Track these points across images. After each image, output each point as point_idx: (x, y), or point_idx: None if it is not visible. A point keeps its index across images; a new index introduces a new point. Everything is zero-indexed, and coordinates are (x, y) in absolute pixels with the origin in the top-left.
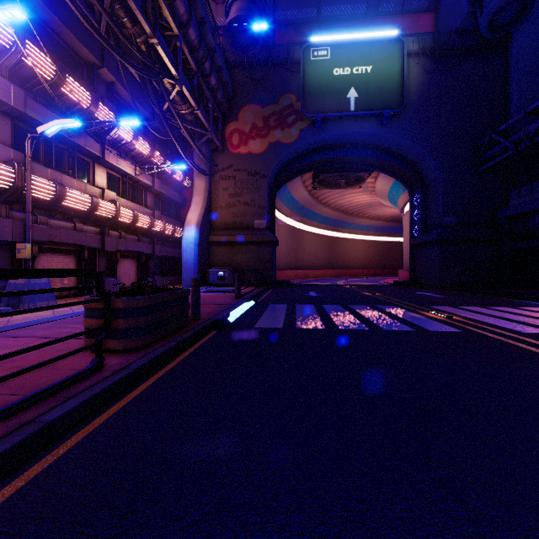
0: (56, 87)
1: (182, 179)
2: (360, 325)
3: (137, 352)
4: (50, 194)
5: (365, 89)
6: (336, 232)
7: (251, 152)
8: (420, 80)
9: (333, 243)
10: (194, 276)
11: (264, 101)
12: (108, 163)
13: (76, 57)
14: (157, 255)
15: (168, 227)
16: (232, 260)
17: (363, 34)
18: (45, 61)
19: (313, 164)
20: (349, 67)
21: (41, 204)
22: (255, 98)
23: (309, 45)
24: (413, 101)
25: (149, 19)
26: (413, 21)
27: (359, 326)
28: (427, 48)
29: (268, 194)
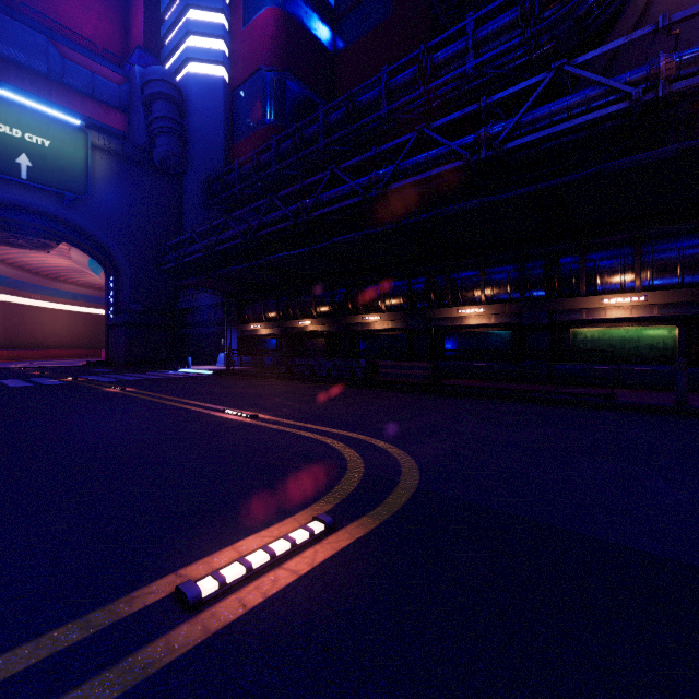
0: None
1: None
2: None
3: None
4: None
5: (41, 162)
6: (20, 297)
7: None
8: (108, 175)
9: (13, 313)
10: None
11: None
12: None
13: None
14: None
15: None
16: None
17: (38, 106)
18: None
19: None
20: (19, 130)
21: None
22: None
23: None
24: (100, 192)
25: None
26: (105, 112)
27: None
28: (114, 150)
29: None
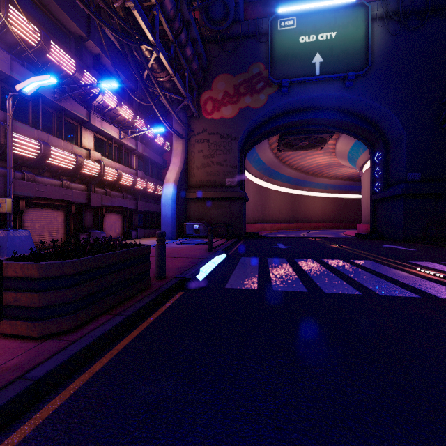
0: (42, 53)
1: (163, 144)
2: (347, 287)
3: (62, 337)
4: (35, 153)
5: (329, 54)
6: (298, 190)
7: (223, 117)
8: (384, 42)
9: (295, 200)
10: (172, 229)
11: (234, 71)
12: (94, 127)
13: (64, 30)
14: (140, 210)
15: (149, 186)
16: (206, 215)
17: (328, 2)
18: (29, 26)
19: (279, 128)
20: (314, 34)
21: (28, 162)
22: (227, 68)
23: (276, 16)
24: (376, 63)
25: None
26: None
27: (346, 288)
28: (391, 11)
29: (238, 155)
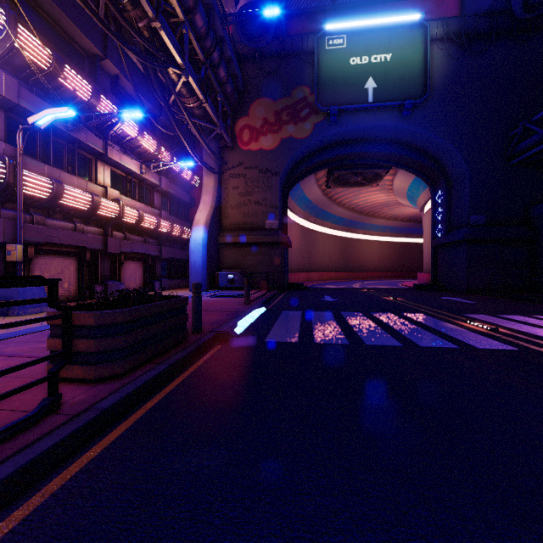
0: (54, 77)
1: (190, 178)
2: (390, 339)
3: (114, 381)
4: (47, 192)
5: (384, 79)
6: (350, 233)
7: (262, 148)
8: (445, 67)
9: (347, 245)
10: (203, 279)
11: (275, 94)
12: (111, 160)
13: (77, 48)
14: (164, 257)
15: (175, 228)
16: (243, 262)
17: (382, 20)
18: (40, 48)
19: (328, 161)
20: (366, 56)
21: (37, 202)
22: (267, 91)
23: (324, 33)
24: (436, 90)
25: (151, 1)
26: (436, 5)
27: (388, 340)
28: (452, 32)
29: (280, 193)
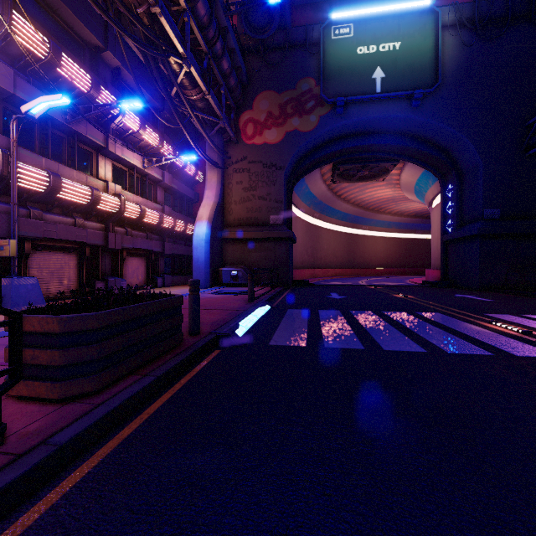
0: (51, 67)
1: (194, 174)
2: (411, 344)
3: (85, 400)
4: (43, 185)
5: (392, 68)
6: (355, 229)
7: (266, 142)
8: (457, 55)
9: (352, 241)
10: (206, 276)
11: (280, 87)
12: (112, 154)
13: (77, 39)
14: (167, 253)
15: (178, 224)
16: (247, 258)
17: (391, 7)
18: (36, 36)
19: (333, 155)
20: (374, 45)
21: (34, 196)
22: (271, 84)
23: (330, 22)
24: (448, 79)
25: None
26: None
27: (409, 345)
28: (465, 18)
29: (284, 188)
